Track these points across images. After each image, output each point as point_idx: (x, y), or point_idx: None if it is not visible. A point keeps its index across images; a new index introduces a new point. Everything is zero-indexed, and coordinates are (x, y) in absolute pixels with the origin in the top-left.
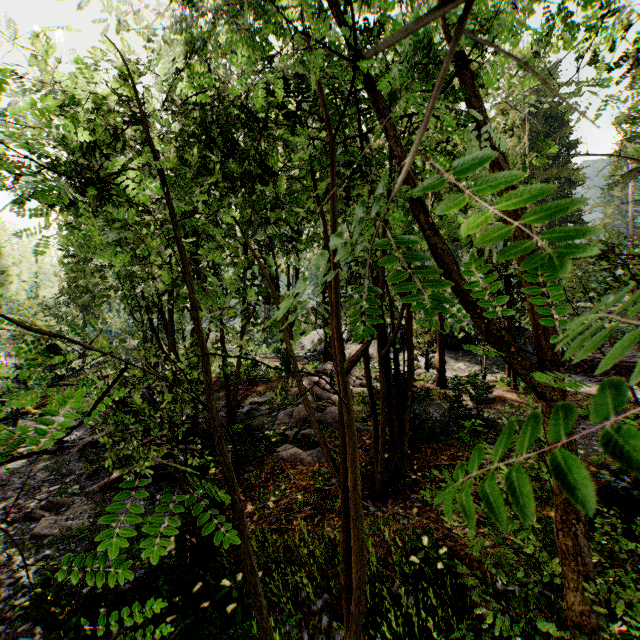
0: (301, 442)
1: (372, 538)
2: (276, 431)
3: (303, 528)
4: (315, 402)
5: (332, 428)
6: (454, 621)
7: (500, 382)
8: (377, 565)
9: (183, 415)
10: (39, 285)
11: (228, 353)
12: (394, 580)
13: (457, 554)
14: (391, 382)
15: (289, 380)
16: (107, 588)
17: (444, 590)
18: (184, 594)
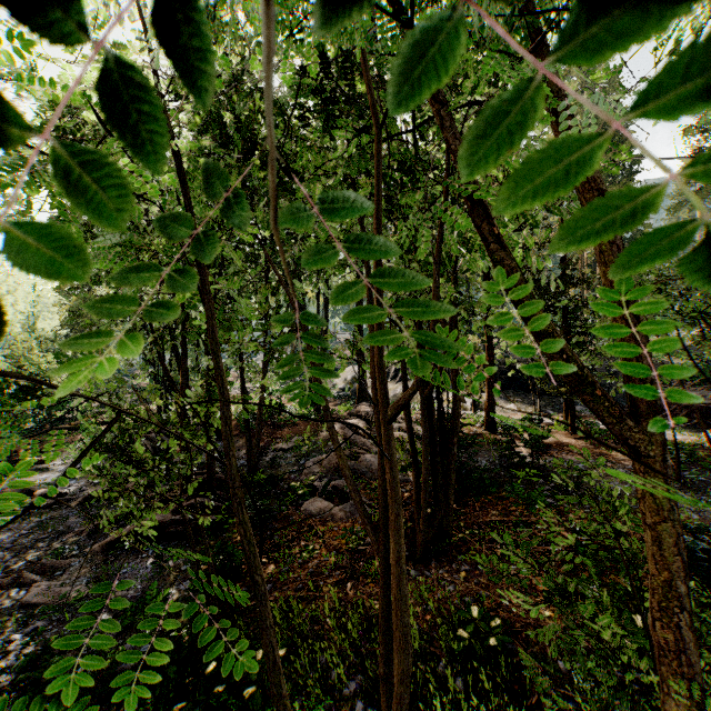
0: (332, 495)
1: (413, 607)
2: (303, 482)
3: (334, 596)
4: (348, 449)
5: (367, 478)
6: (510, 708)
7: (556, 426)
8: (419, 640)
9: (198, 463)
10: (37, 316)
11: (250, 393)
12: (439, 658)
13: (512, 627)
14: (435, 427)
15: (318, 423)
16: (104, 669)
17: (498, 670)
18: (195, 674)
